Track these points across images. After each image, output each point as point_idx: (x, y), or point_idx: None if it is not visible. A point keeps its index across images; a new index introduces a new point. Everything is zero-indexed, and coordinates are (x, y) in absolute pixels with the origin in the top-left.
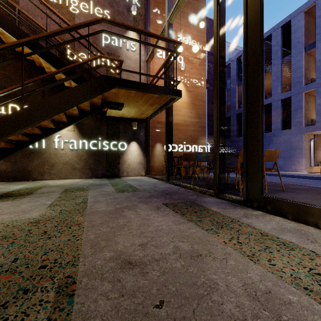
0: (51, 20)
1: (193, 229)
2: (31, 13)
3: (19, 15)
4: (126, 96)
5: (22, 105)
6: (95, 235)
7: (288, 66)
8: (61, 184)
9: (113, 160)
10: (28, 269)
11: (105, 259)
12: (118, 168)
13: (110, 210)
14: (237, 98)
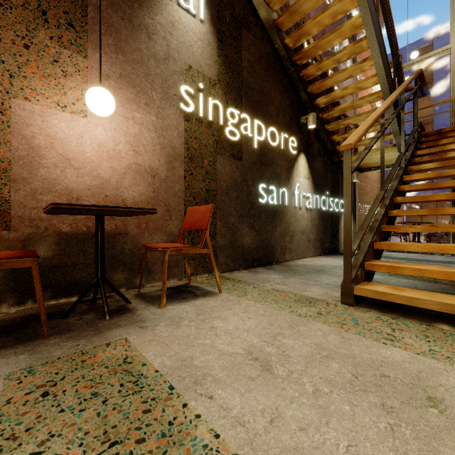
0: None
1: None
2: None
3: None
4: None
5: None
6: None
7: None
8: None
9: (335, 227)
10: None
11: None
12: (338, 239)
13: None
14: None
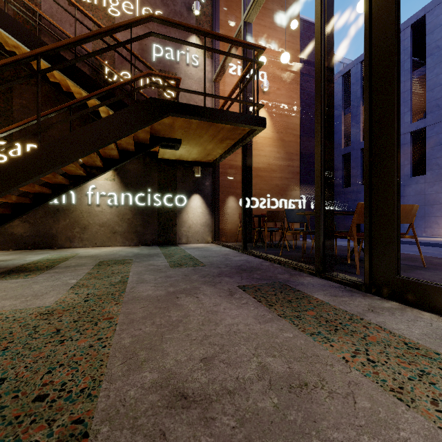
0: (83, 27)
1: (288, 332)
2: (57, 18)
3: (41, 23)
4: (185, 128)
5: (38, 142)
6: (132, 339)
7: (420, 84)
8: (96, 254)
9: (168, 221)
10: (16, 401)
11: (143, 386)
12: (174, 232)
13: (159, 295)
14: (344, 132)
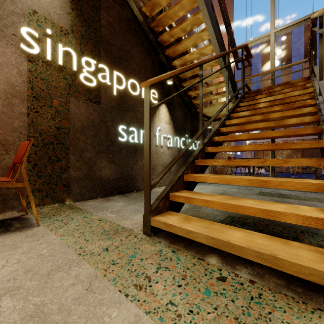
0: None
1: None
2: None
3: None
4: None
5: None
6: None
7: None
8: (216, 192)
9: None
10: None
11: None
12: None
13: None
14: None
